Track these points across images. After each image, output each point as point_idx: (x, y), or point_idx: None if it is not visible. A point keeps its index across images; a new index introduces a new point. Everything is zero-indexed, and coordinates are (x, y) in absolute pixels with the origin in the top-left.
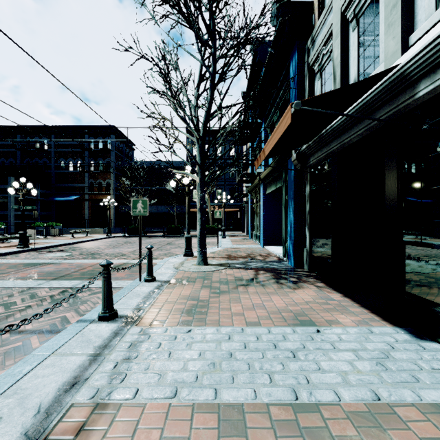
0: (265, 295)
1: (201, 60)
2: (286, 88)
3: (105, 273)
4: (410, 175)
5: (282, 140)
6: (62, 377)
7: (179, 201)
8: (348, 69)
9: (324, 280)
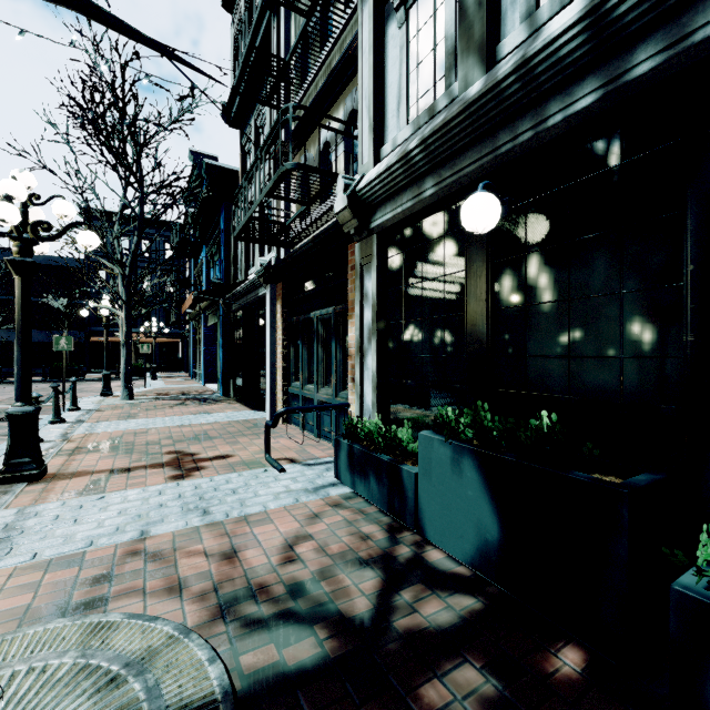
0: (185, 409)
1: (126, 186)
2: (213, 244)
3: (56, 392)
4: (261, 332)
5: (199, 298)
6: (57, 433)
7: (71, 324)
8: (250, 252)
9: (239, 401)
